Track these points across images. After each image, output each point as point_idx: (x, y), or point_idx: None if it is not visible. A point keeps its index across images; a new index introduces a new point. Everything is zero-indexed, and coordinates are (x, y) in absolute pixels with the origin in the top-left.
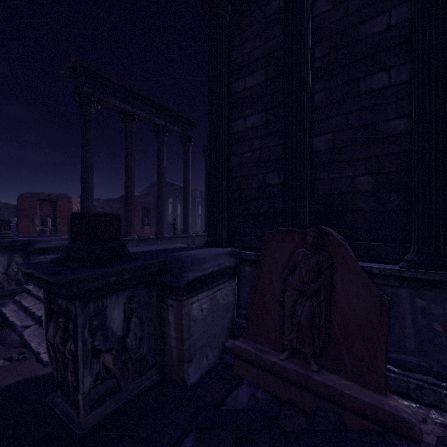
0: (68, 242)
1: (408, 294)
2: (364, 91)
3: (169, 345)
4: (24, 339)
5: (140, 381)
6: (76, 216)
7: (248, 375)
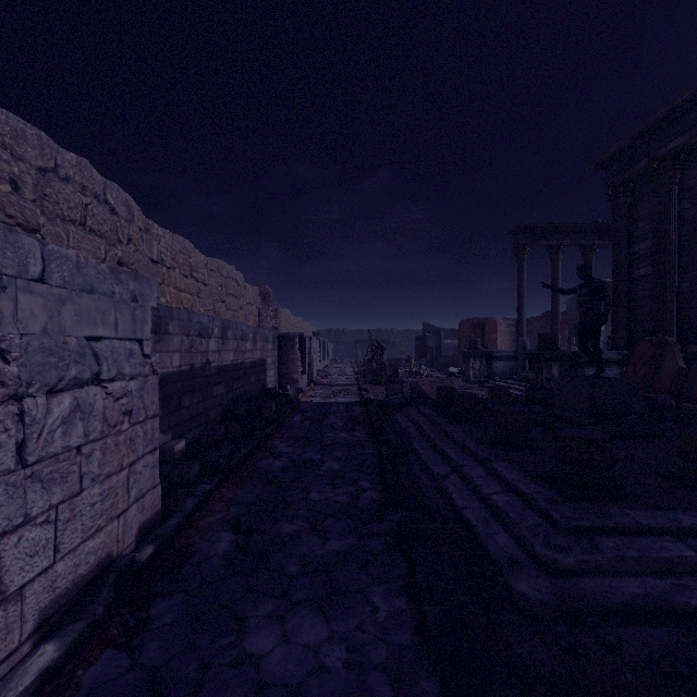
0: (518, 351)
1: None
2: None
3: None
4: None
5: None
6: (540, 335)
7: None
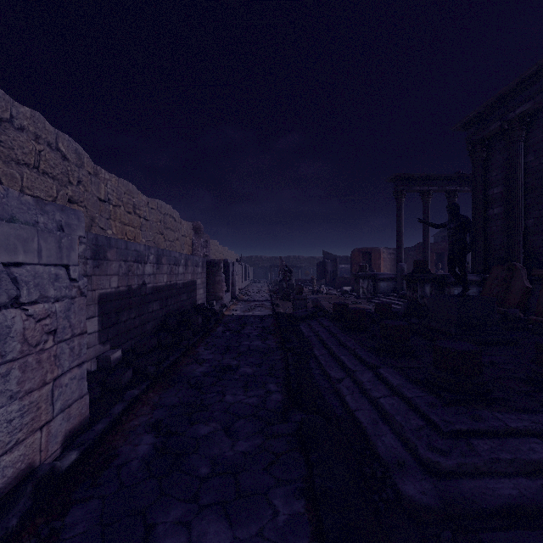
0: (397, 274)
1: None
2: None
3: None
4: None
5: None
6: (416, 261)
7: None
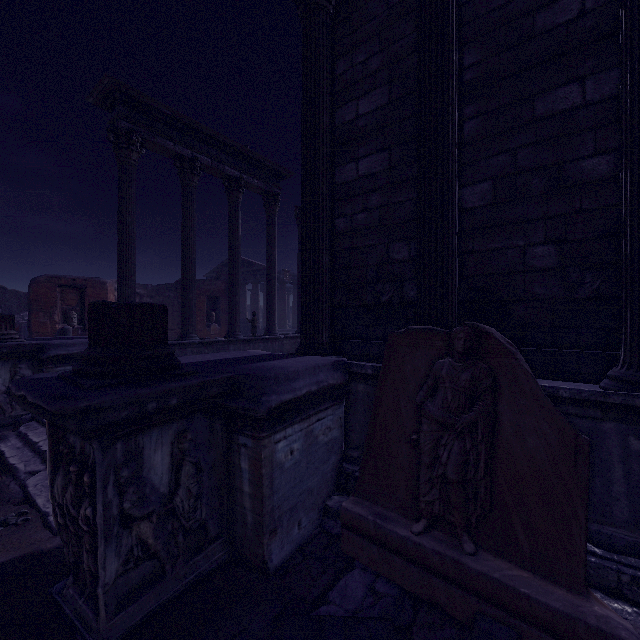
0: None
1: (618, 431)
2: (542, 114)
3: (241, 506)
4: (28, 491)
5: (195, 562)
6: (96, 308)
7: (364, 556)
